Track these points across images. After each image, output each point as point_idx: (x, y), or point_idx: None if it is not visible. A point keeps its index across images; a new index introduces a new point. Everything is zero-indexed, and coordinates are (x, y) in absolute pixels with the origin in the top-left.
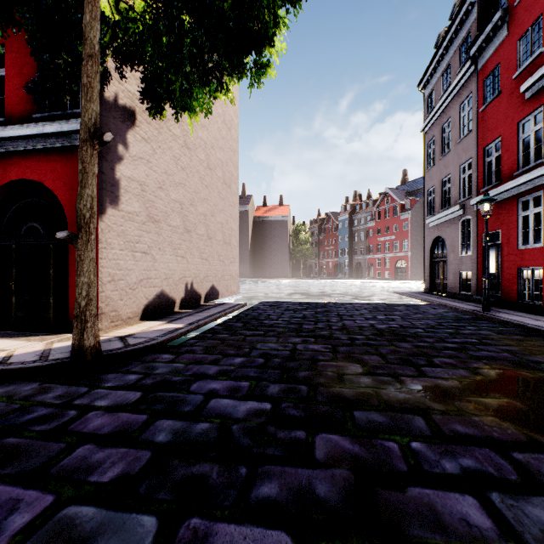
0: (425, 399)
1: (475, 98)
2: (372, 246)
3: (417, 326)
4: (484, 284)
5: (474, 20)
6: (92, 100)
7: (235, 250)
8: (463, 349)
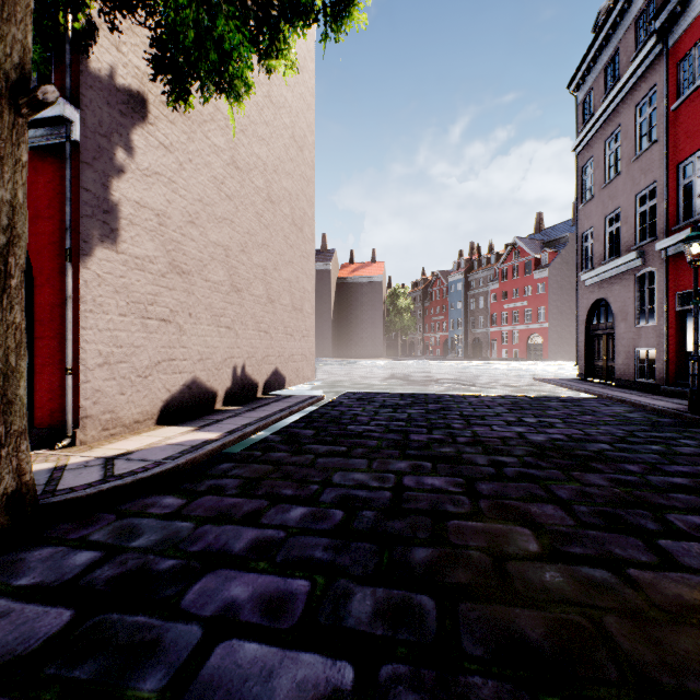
0: None
1: (663, 91)
2: (495, 315)
3: (597, 438)
4: (693, 368)
5: None
6: (13, 20)
7: (309, 319)
8: None
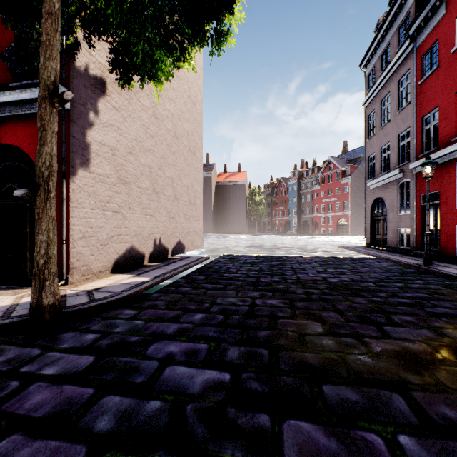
0: (397, 369)
1: (414, 73)
2: (317, 206)
3: (367, 280)
4: (426, 240)
5: (413, 3)
6: (51, 58)
7: (199, 209)
8: (419, 305)
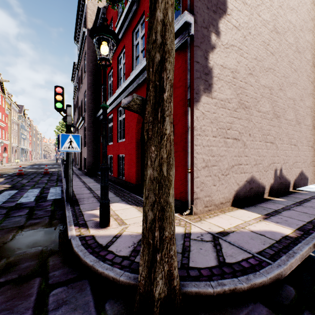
0: None
1: None
2: None
3: None
4: None
5: None
6: None
7: None
8: None
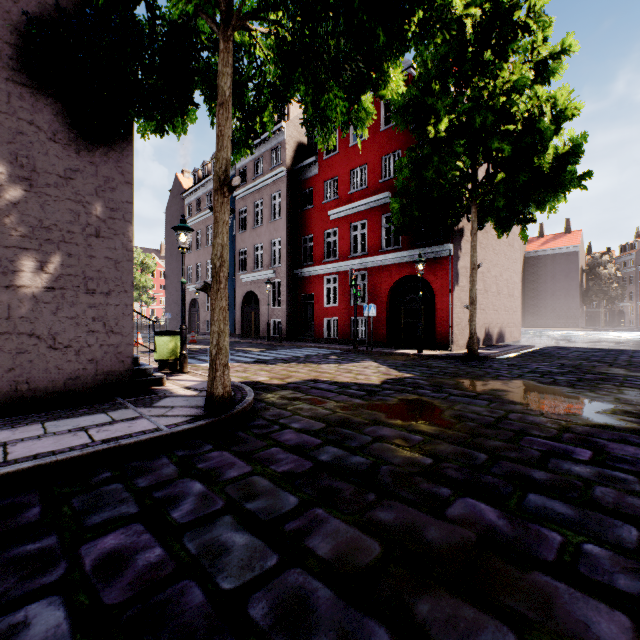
0: None
1: None
2: None
3: None
4: None
5: None
6: (475, 252)
7: (516, 300)
8: None
